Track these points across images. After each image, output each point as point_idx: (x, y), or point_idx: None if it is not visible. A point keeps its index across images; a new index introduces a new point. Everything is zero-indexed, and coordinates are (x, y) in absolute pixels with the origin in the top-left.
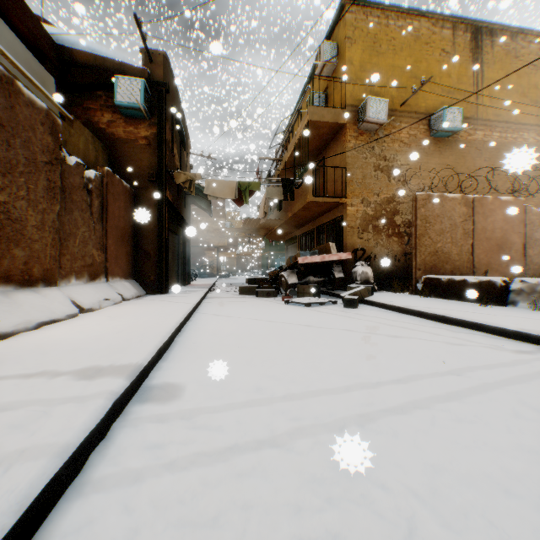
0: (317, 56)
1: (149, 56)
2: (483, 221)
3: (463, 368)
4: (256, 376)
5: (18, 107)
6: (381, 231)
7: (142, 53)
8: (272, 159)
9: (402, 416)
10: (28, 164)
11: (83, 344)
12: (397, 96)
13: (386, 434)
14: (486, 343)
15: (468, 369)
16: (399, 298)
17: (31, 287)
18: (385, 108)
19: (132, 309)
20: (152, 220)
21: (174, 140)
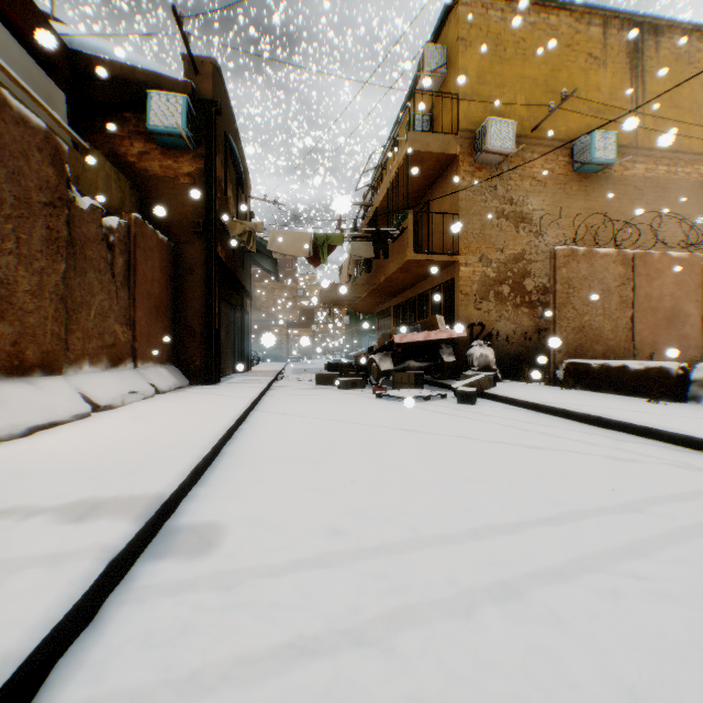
0: (419, 64)
1: (194, 64)
2: (646, 285)
3: (643, 499)
4: (335, 512)
5: (2, 125)
6: (506, 300)
7: (184, 61)
8: (359, 204)
9: (564, 586)
10: (18, 205)
11: (86, 461)
12: (528, 117)
13: (544, 622)
14: (667, 459)
15: (651, 501)
16: (532, 390)
17: (23, 376)
18: (511, 133)
19: (166, 406)
20: (197, 285)
21: (228, 179)
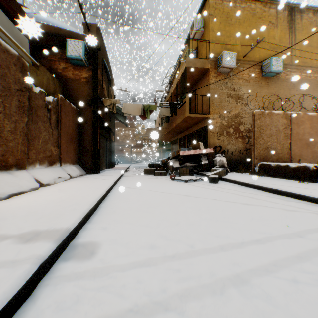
0: (191, 27)
1: (88, 27)
2: (296, 128)
3: (302, 230)
4: (153, 236)
5: None
6: (231, 135)
7: (83, 26)
8: (164, 91)
9: (269, 277)
10: (4, 90)
11: (34, 211)
12: (241, 51)
13: (260, 297)
14: (311, 210)
15: (306, 231)
16: (244, 177)
17: (7, 170)
18: (234, 58)
19: (74, 184)
20: (89, 128)
21: (103, 80)
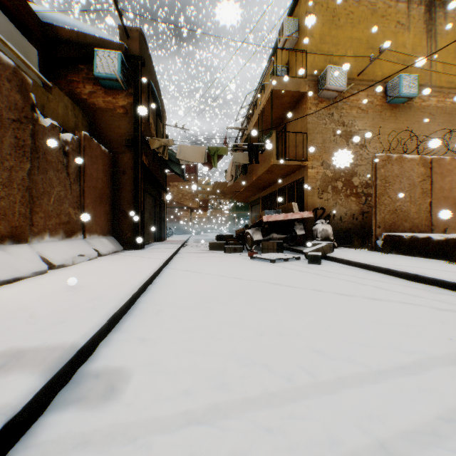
0: (280, 32)
1: (126, 31)
2: (440, 181)
3: None
4: (222, 357)
5: None
6: (340, 192)
7: (119, 30)
8: (239, 128)
9: (444, 451)
10: None
11: (28, 310)
12: (355, 66)
13: None
14: None
15: None
16: (361, 254)
17: None
18: (344, 76)
19: (103, 265)
20: (129, 182)
21: (150, 111)
